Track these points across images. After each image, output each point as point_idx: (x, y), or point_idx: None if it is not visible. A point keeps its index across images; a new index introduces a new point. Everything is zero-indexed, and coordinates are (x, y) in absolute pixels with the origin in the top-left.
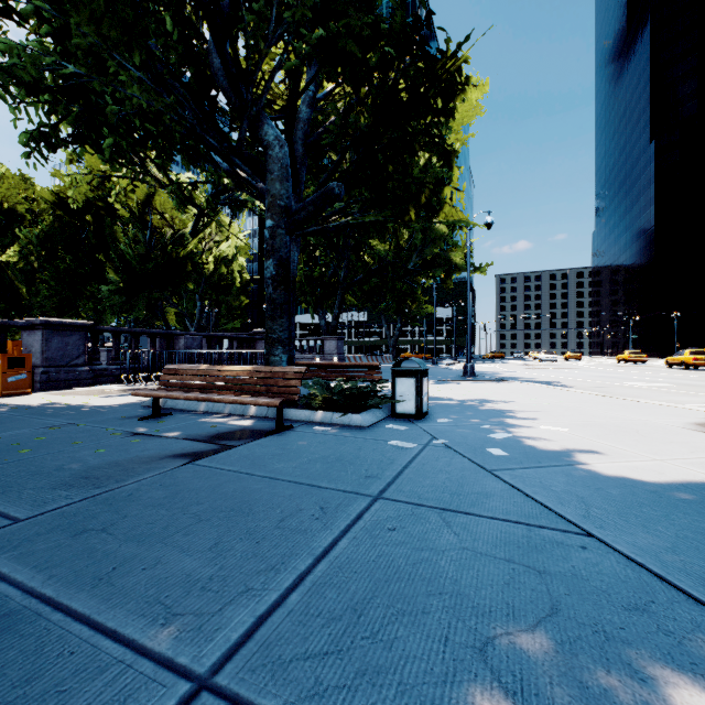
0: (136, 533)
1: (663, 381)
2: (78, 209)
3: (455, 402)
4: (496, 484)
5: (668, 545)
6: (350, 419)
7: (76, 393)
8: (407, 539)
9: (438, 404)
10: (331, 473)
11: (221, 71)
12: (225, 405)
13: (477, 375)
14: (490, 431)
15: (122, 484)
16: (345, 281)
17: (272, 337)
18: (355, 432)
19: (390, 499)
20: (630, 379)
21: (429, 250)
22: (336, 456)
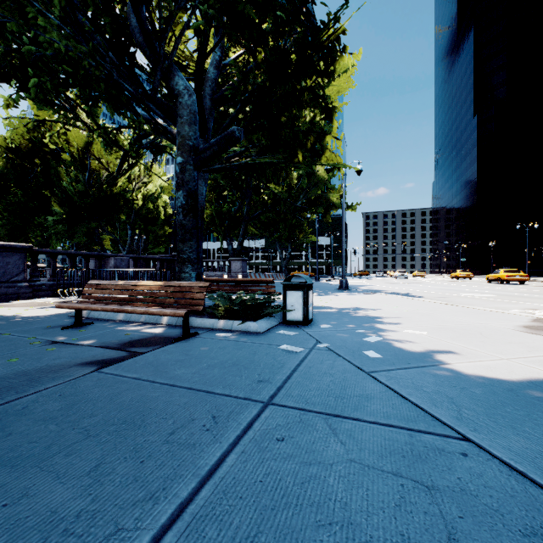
0: (12, 456)
1: (487, 292)
2: (28, 153)
3: (334, 310)
4: (374, 385)
5: (540, 449)
6: (248, 326)
7: (14, 305)
8: (295, 451)
9: (321, 312)
10: (226, 378)
11: (138, 28)
12: (141, 315)
13: (350, 288)
14: (364, 335)
15: (21, 395)
16: (247, 215)
17: (183, 257)
18: (251, 337)
19: (280, 405)
20: (463, 291)
21: (312, 192)
22: (233, 361)
